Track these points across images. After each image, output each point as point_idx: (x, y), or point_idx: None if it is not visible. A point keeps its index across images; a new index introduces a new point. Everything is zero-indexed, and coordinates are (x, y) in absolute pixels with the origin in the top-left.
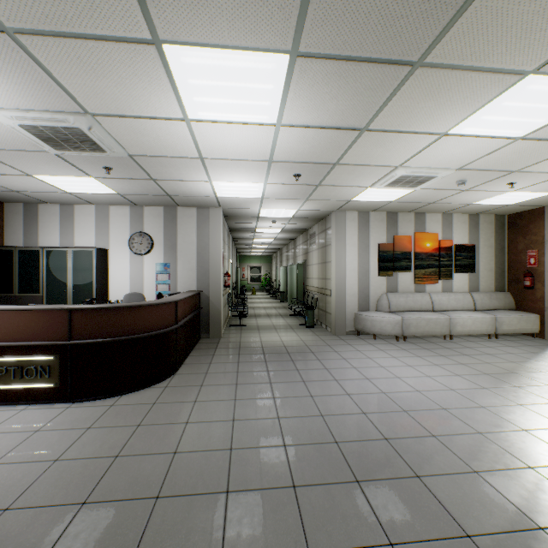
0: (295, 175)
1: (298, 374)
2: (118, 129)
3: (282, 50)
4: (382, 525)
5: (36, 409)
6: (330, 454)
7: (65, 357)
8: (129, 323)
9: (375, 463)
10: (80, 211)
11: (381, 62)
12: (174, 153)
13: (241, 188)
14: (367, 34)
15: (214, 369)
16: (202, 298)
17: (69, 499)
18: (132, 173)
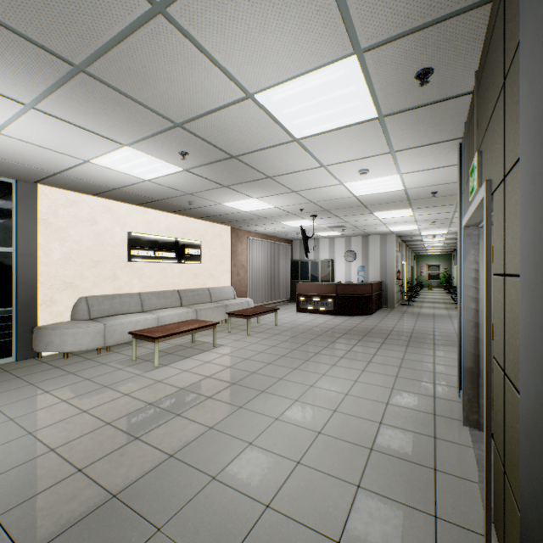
0: (432, 222)
1: (432, 321)
2: (354, 223)
3: (408, 209)
4: (434, 338)
5: (327, 316)
6: (428, 332)
7: (334, 300)
8: (355, 290)
9: (444, 334)
10: (321, 242)
11: (443, 205)
12: (372, 224)
13: (404, 228)
14: (433, 205)
15: (389, 316)
16: (383, 285)
17: (350, 326)
18: (352, 229)
